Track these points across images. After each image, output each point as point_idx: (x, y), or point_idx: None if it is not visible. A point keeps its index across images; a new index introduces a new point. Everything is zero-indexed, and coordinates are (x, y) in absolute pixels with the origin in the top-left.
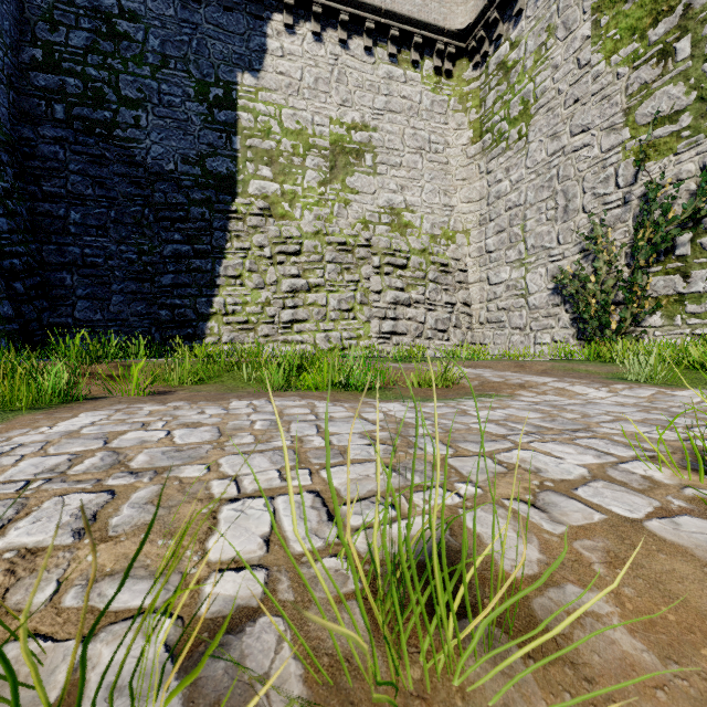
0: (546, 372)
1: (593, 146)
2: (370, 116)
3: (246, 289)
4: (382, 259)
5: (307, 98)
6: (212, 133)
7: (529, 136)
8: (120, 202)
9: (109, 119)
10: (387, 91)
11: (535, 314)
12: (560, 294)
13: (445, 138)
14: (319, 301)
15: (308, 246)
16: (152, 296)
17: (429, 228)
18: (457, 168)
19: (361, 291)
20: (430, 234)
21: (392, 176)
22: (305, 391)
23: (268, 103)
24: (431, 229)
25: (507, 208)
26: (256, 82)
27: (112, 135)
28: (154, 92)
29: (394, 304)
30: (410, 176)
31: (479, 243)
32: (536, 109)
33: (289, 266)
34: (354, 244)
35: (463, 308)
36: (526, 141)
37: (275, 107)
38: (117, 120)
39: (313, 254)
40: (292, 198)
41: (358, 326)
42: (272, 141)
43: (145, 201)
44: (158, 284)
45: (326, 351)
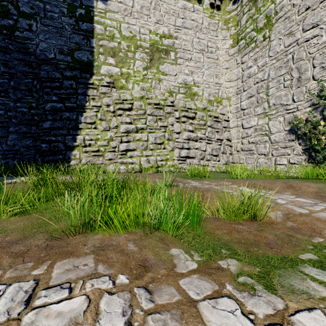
0: (322, 195)
1: (322, 35)
2: (173, 30)
3: (98, 131)
4: (180, 113)
5: (136, 18)
6: (78, 36)
7: (271, 37)
8: (18, 76)
9: (12, 25)
10: (183, 16)
11: (275, 146)
12: (294, 133)
13: (216, 45)
14: (143, 138)
15: (136, 105)
16: (37, 135)
17: (207, 96)
18: (223, 62)
19: (168, 132)
20: (207, 100)
21: (186, 65)
22: (113, 230)
23: (113, 19)
24: (208, 96)
25: (255, 82)
26: (105, 6)
27: (13, 35)
28: (41, 9)
29: (188, 140)
30: (196, 65)
31: (236, 104)
32: (276, 20)
33: (125, 117)
34: (164, 104)
35: (227, 142)
36: (269, 41)
37: (117, 22)
38: (17, 26)
39: (139, 110)
40: (127, 77)
41: (166, 153)
42: (115, 43)
43: (34, 76)
44: (41, 127)
45: (147, 168)
